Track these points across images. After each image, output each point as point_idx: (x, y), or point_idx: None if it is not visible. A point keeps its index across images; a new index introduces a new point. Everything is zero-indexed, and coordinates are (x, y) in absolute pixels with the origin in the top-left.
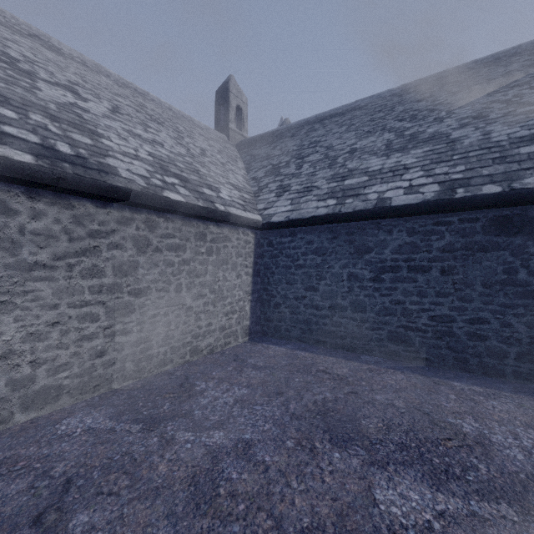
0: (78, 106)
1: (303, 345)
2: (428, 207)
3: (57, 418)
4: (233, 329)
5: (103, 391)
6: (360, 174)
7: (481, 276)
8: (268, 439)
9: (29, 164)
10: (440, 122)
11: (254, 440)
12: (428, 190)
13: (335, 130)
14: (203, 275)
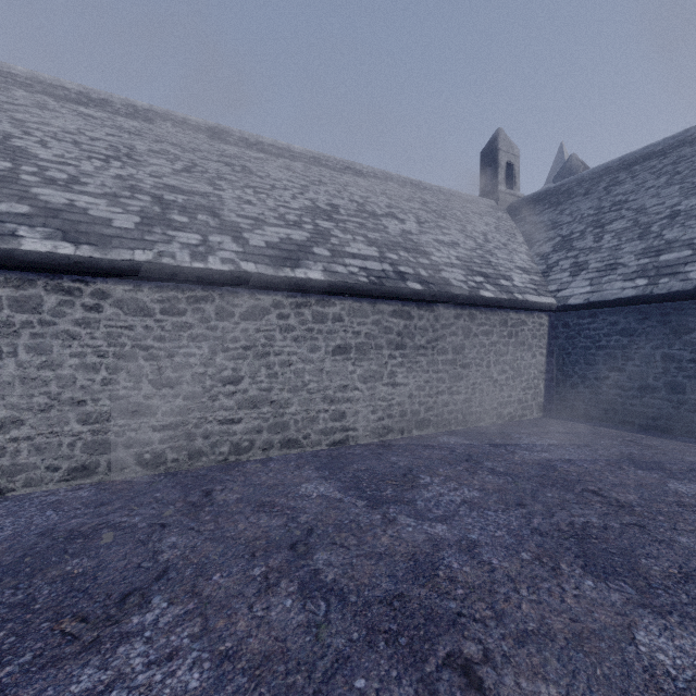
0: (406, 231)
1: (605, 425)
2: None
3: (433, 436)
4: (528, 404)
5: (447, 430)
6: (681, 248)
7: None
8: (583, 460)
9: (422, 291)
10: None
11: (573, 459)
12: None
13: (649, 183)
14: (505, 355)
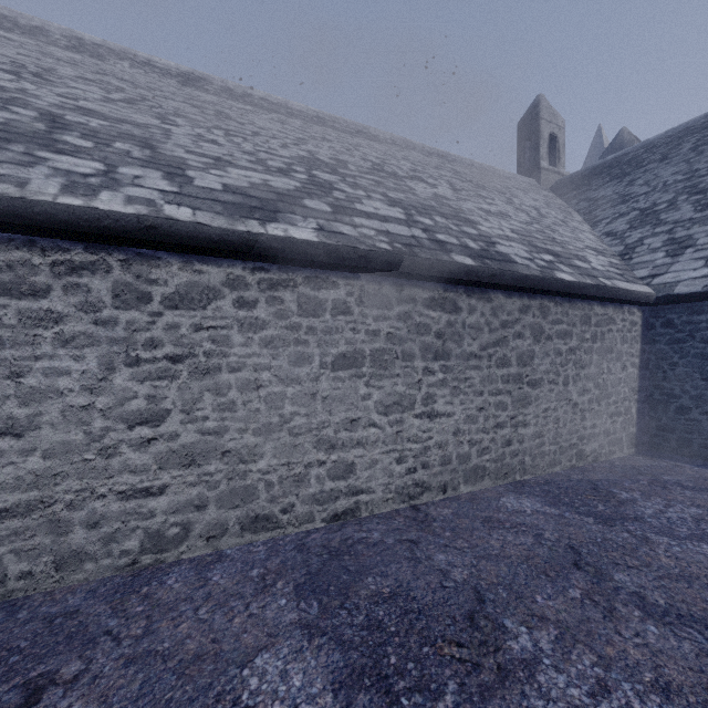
0: (439, 196)
1: None
2: None
3: (492, 496)
4: (617, 436)
5: (510, 481)
6: None
7: None
8: None
9: (476, 267)
10: None
11: None
12: None
13: None
14: (587, 366)
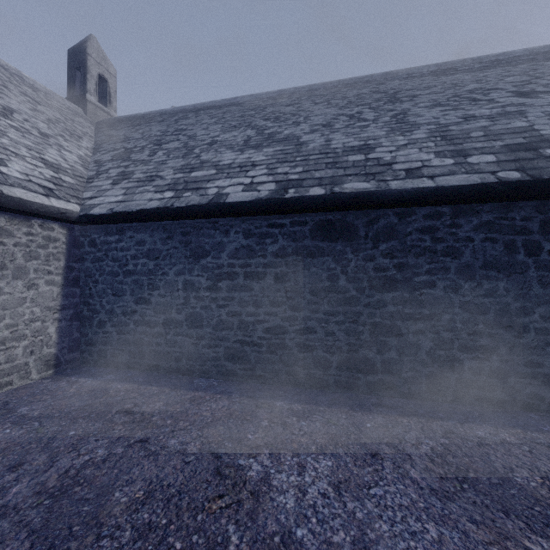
0: None
1: (130, 373)
2: (261, 206)
3: None
4: (17, 363)
5: None
6: (210, 167)
7: (309, 283)
8: None
9: None
10: (297, 125)
11: None
12: (265, 188)
13: (204, 121)
14: None
